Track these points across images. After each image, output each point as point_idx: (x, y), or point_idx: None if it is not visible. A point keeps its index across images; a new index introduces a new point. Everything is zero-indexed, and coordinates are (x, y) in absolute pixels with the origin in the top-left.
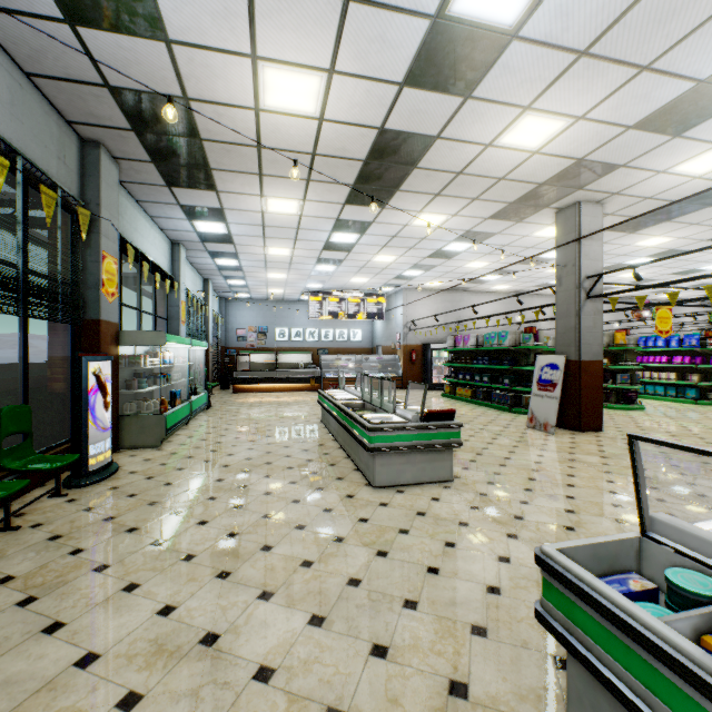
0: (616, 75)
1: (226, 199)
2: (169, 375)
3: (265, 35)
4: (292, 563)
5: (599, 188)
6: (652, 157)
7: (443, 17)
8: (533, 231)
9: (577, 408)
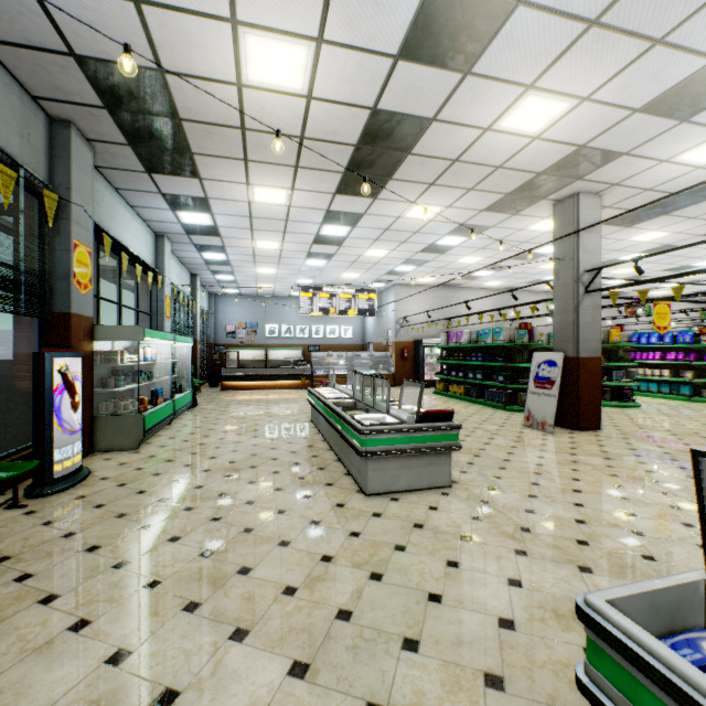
0: (627, 49)
1: (210, 188)
2: (151, 372)
3: None
4: (272, 590)
5: (598, 178)
6: (656, 144)
7: None
8: (528, 225)
9: (576, 407)
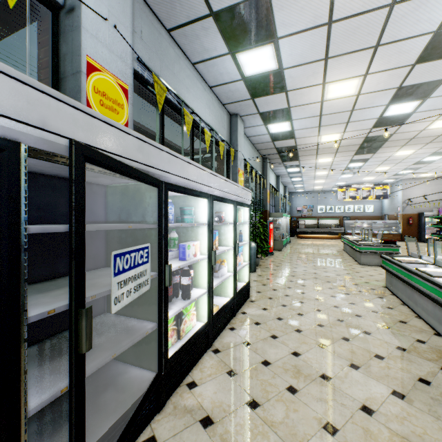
0: None
1: (301, 162)
2: (279, 228)
3: (322, 132)
4: (331, 270)
5: None
6: None
7: (381, 117)
8: None
9: None
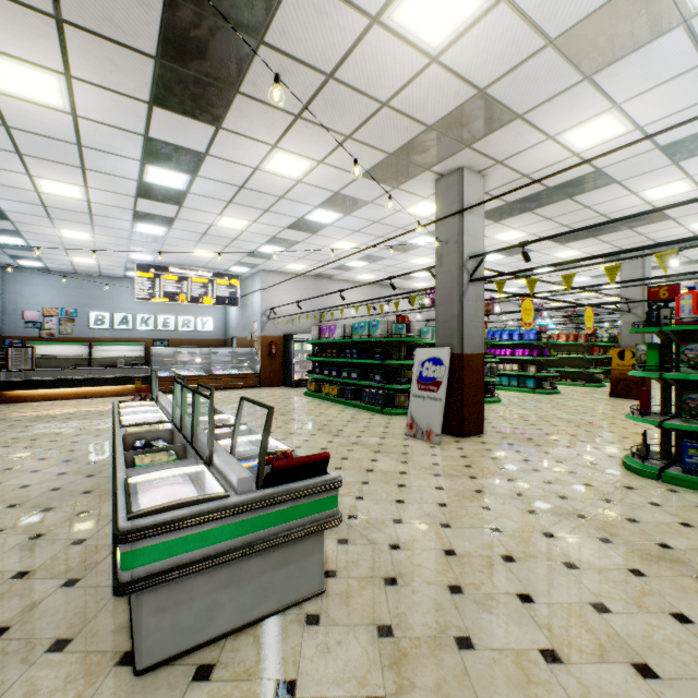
0: None
1: None
2: None
3: None
4: None
5: (487, 150)
6: (552, 109)
7: None
8: (408, 206)
9: (461, 410)
